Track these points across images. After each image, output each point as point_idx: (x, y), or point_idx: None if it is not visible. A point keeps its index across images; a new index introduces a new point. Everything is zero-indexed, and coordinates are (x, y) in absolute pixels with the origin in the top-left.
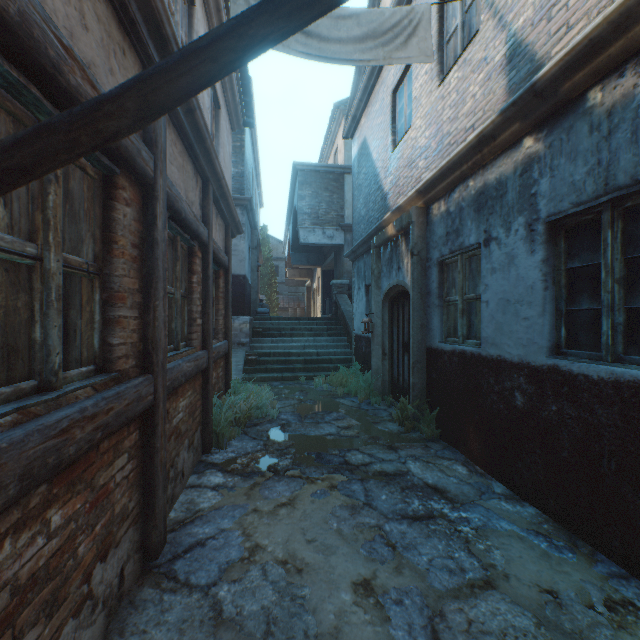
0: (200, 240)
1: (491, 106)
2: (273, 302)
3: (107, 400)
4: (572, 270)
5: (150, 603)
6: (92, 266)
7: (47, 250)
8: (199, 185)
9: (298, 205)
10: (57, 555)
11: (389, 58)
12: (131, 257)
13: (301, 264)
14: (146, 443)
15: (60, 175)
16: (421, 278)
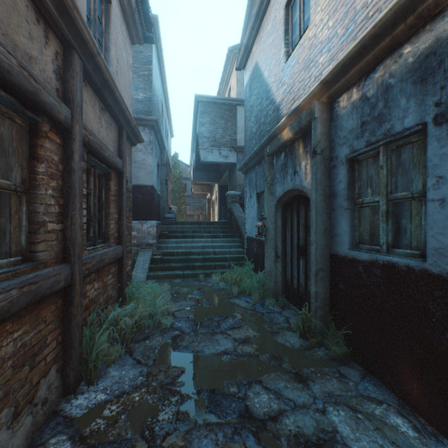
0: (49, 115)
1: None
2: (182, 210)
3: None
4: None
5: None
6: None
7: None
8: (54, 46)
9: (199, 130)
10: None
11: None
12: None
13: (202, 180)
14: None
15: None
16: (324, 179)
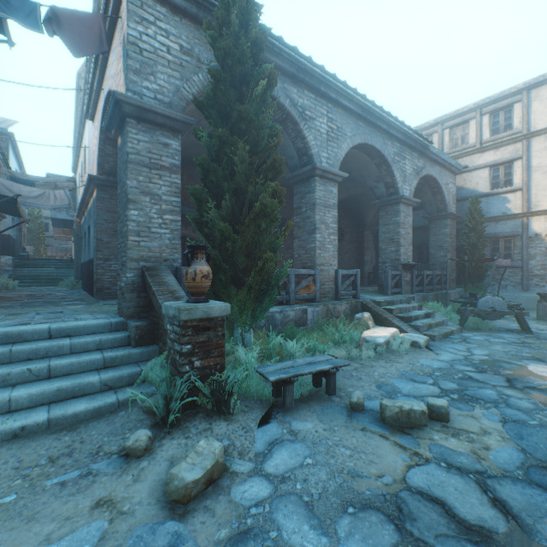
0: None
1: None
2: (42, 251)
3: None
4: None
5: None
6: None
7: None
8: None
9: None
10: None
11: (53, 190)
12: None
13: (60, 227)
14: None
15: None
16: (80, 243)
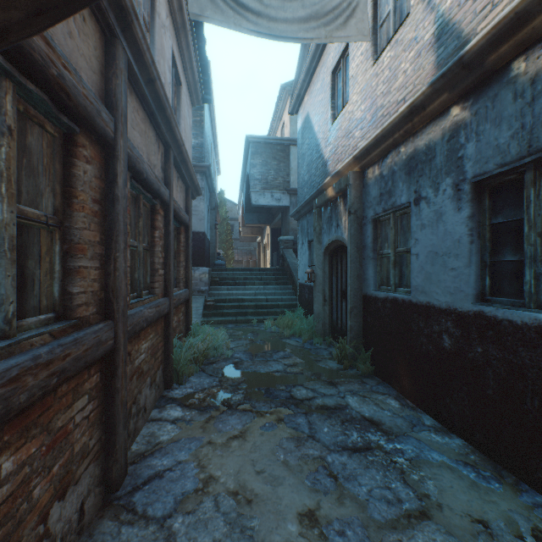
0: (161, 199)
1: (421, 80)
2: (229, 256)
3: (63, 347)
4: (496, 225)
5: (108, 536)
6: (51, 219)
7: None
8: (161, 150)
9: (250, 172)
10: (8, 501)
11: (330, 37)
12: (92, 211)
13: (253, 223)
14: (107, 384)
15: (14, 128)
16: (357, 234)
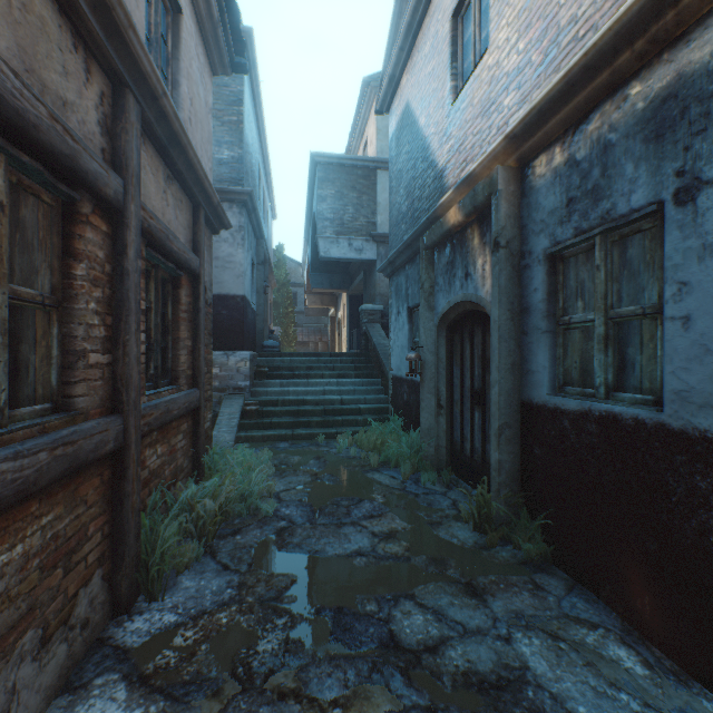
0: (92, 189)
1: None
2: (290, 335)
3: None
4: None
5: None
6: None
7: None
8: (98, 84)
9: (317, 208)
10: None
11: None
12: None
13: (322, 287)
14: None
15: None
16: (512, 286)
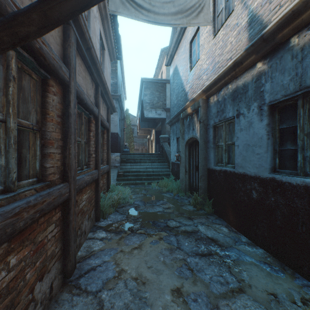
0: (94, 114)
1: (240, 47)
2: (131, 146)
3: (42, 196)
4: (282, 129)
5: (66, 301)
6: (35, 126)
7: (8, 117)
8: (94, 87)
9: (143, 98)
10: (13, 280)
11: (189, 23)
12: (56, 122)
13: (145, 127)
14: (65, 218)
15: (16, 77)
16: (204, 134)
